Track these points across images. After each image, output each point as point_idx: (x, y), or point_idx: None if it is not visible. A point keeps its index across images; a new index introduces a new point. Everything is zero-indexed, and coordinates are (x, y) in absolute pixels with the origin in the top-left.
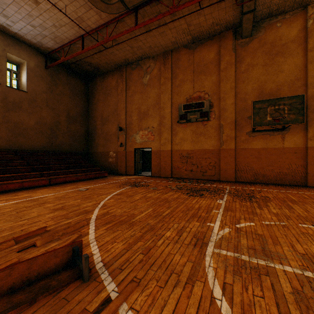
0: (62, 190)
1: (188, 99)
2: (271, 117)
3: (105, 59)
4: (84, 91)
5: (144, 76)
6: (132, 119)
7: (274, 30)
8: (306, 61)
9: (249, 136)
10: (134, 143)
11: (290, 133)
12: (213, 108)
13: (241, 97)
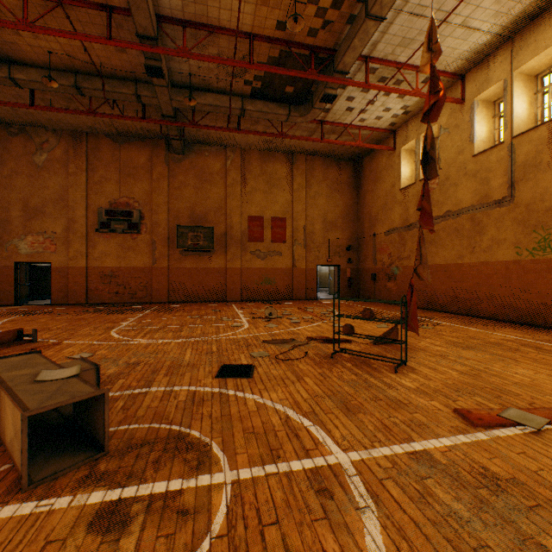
0: None
1: (113, 204)
2: (192, 242)
3: None
4: None
5: (38, 153)
6: (10, 215)
7: (203, 157)
8: (227, 194)
9: (183, 255)
10: (16, 254)
11: (215, 254)
12: (145, 220)
13: (175, 214)
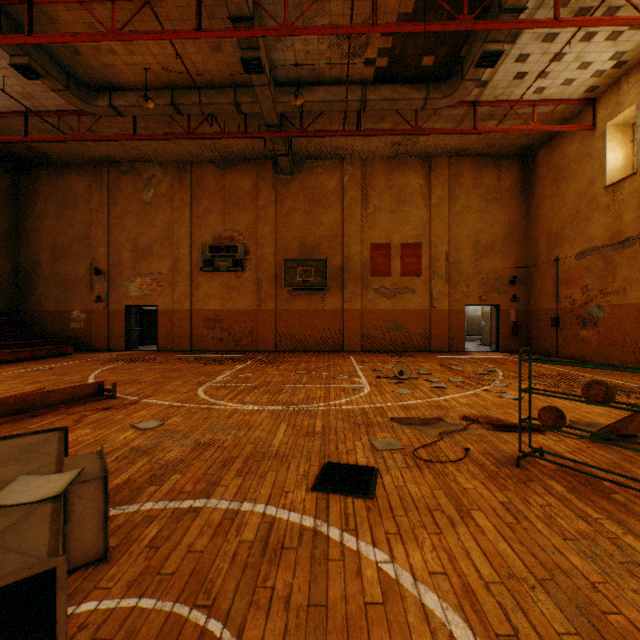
0: (3, 371)
1: (217, 239)
2: (301, 278)
3: (66, 148)
4: (8, 190)
5: (146, 189)
6: (121, 257)
7: (315, 175)
8: (343, 218)
9: (292, 294)
10: (126, 297)
11: (330, 293)
12: (250, 256)
13: (283, 247)
